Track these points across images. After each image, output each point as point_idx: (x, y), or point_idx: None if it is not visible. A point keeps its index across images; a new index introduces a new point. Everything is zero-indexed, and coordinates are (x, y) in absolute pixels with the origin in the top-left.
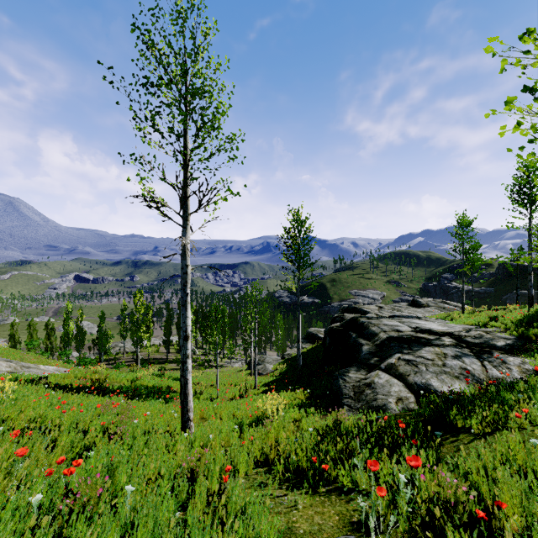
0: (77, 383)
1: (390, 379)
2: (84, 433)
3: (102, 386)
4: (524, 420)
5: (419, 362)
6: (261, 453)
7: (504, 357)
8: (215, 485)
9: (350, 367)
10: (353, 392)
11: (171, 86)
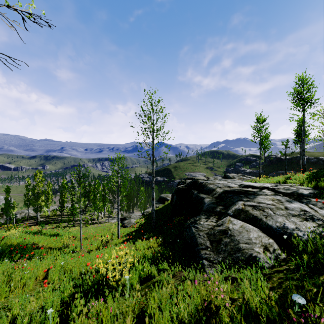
0: None
1: (244, 224)
2: None
3: None
4: None
5: (263, 207)
6: None
7: (322, 201)
8: None
9: (200, 215)
10: (209, 242)
11: None
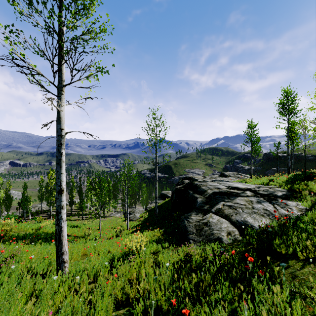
0: None
1: (220, 219)
2: None
3: (6, 235)
4: None
5: (237, 207)
6: (123, 293)
7: (286, 202)
8: None
9: (192, 212)
10: (195, 230)
11: None
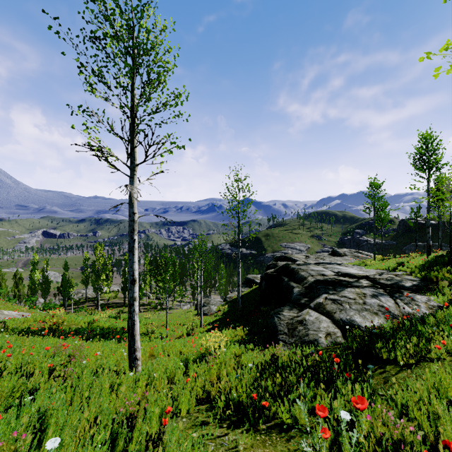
0: (36, 326)
1: (319, 316)
2: (29, 376)
3: (59, 328)
4: (442, 351)
5: (343, 301)
6: (203, 390)
7: (413, 296)
8: (155, 428)
9: (284, 307)
10: (287, 329)
11: (116, 38)
